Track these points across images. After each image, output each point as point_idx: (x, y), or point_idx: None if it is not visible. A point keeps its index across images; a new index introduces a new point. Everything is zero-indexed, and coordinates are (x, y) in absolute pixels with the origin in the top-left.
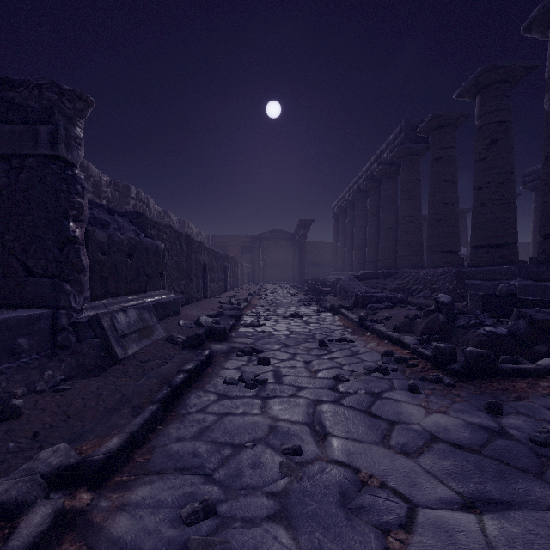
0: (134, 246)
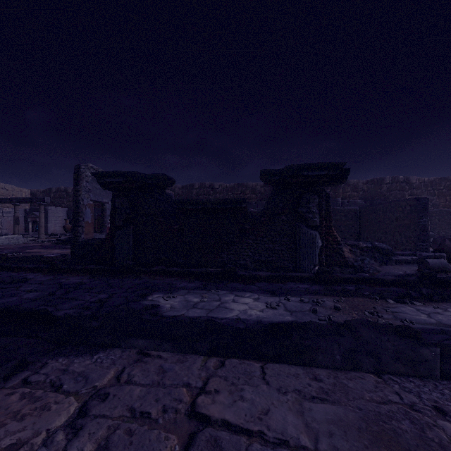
0: None
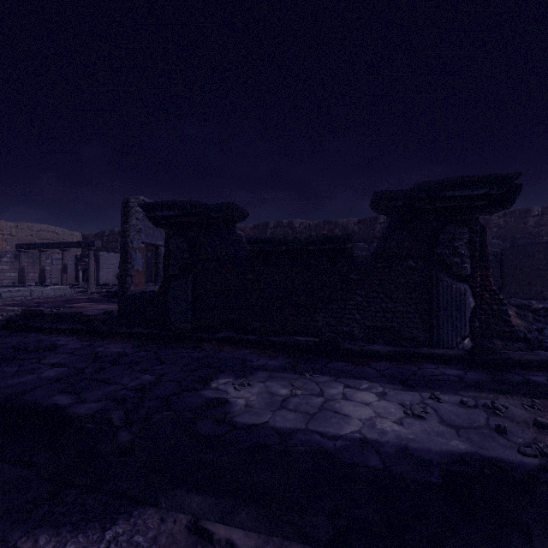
0: None
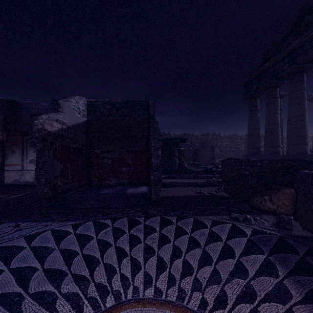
0: (218, 154)
